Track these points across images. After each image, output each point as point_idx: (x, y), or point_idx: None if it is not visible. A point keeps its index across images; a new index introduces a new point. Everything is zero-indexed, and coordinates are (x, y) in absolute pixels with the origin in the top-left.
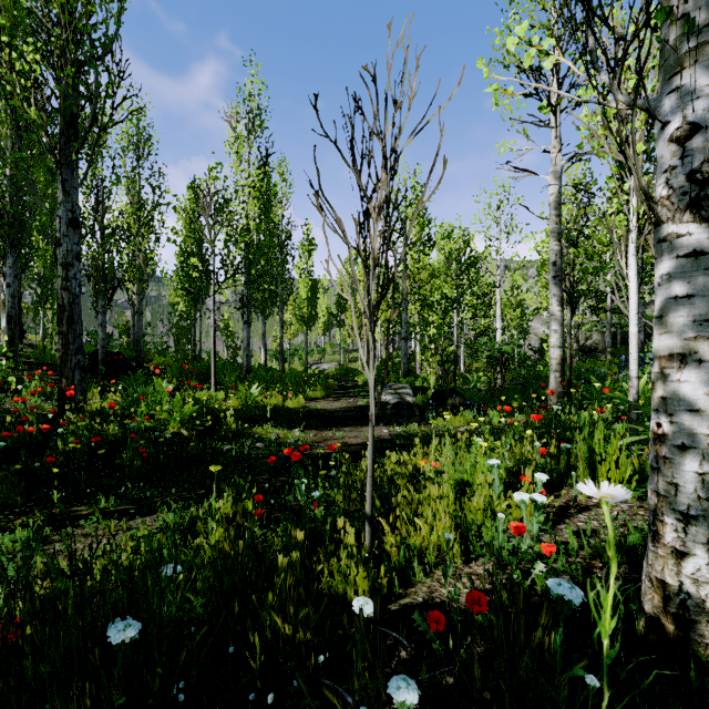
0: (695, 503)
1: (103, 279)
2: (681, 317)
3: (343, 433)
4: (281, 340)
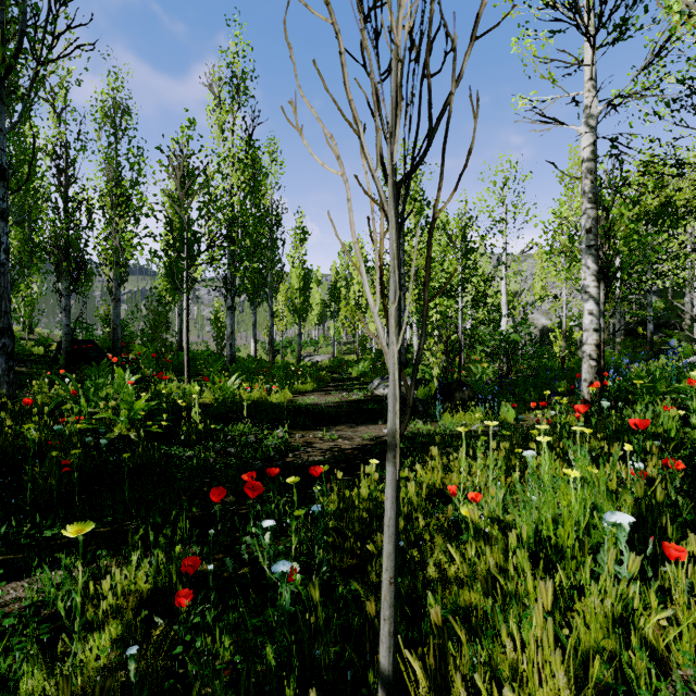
0: None
1: (67, 258)
2: None
3: (336, 434)
4: (271, 330)
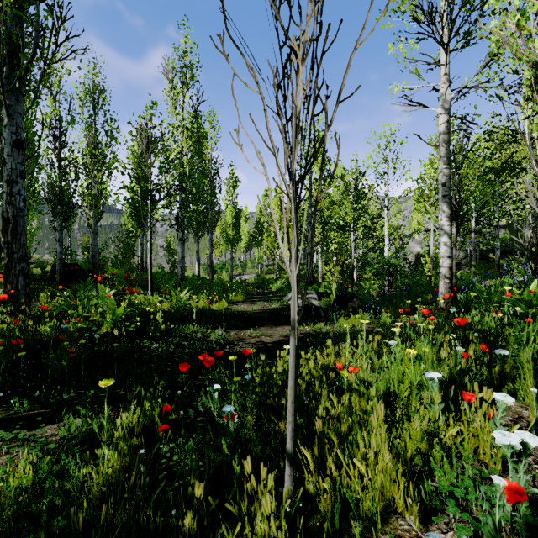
0: None
1: (60, 203)
2: None
3: (260, 332)
4: (211, 255)
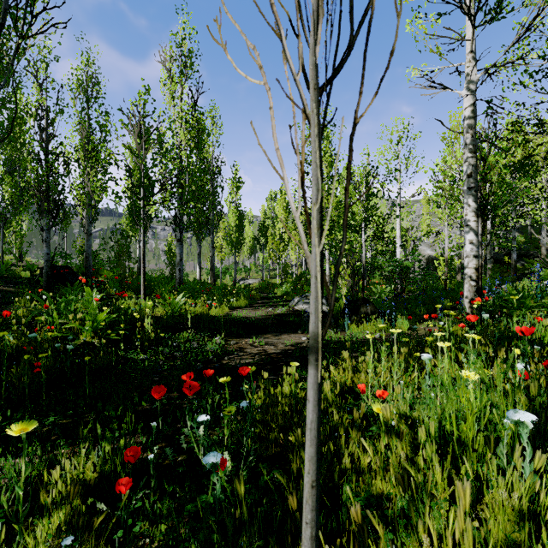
0: None
1: (47, 200)
2: None
3: (263, 341)
4: (212, 258)
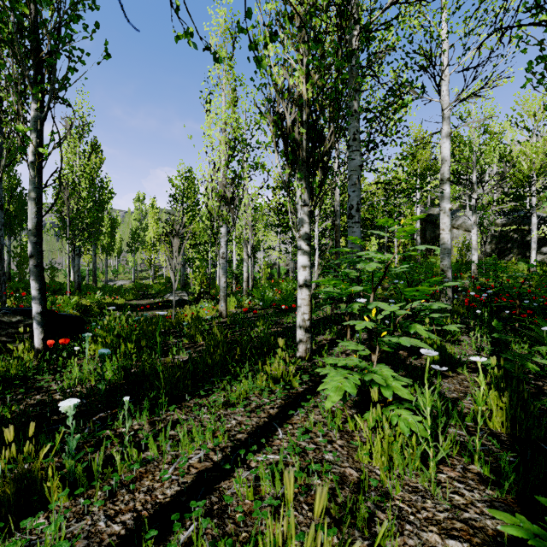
0: (222, 296)
1: None
2: (221, 271)
3: (153, 312)
4: (95, 265)
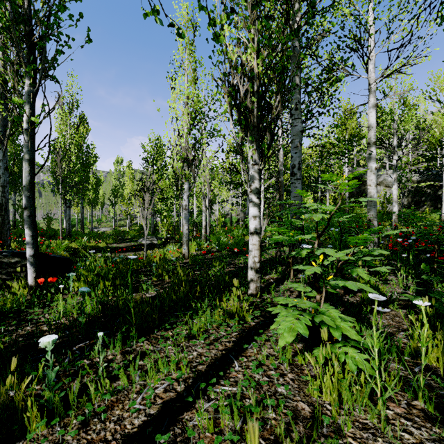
0: (185, 241)
1: None
2: (184, 220)
3: (128, 254)
4: (82, 215)
